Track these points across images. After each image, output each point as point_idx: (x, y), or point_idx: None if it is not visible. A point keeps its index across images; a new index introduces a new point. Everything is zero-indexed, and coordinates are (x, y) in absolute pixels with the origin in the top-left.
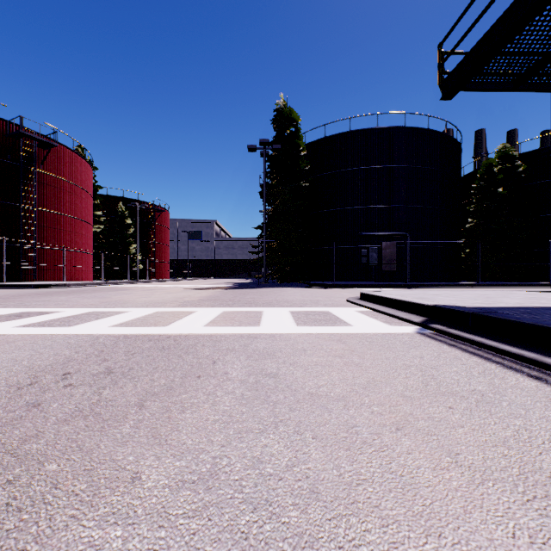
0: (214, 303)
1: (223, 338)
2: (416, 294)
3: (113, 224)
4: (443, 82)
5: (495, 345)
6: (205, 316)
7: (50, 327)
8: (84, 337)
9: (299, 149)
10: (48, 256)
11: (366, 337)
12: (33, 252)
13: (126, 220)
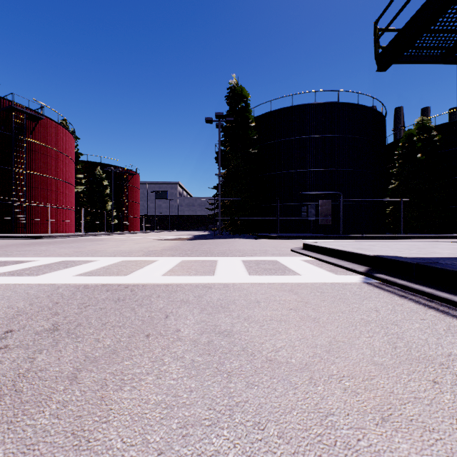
0: (175, 252)
1: (178, 288)
2: (353, 245)
3: (92, 185)
4: (379, 55)
5: (449, 297)
6: (165, 265)
7: (18, 276)
8: (46, 286)
9: (248, 121)
10: (36, 212)
11: (316, 286)
12: (23, 209)
13: (103, 182)
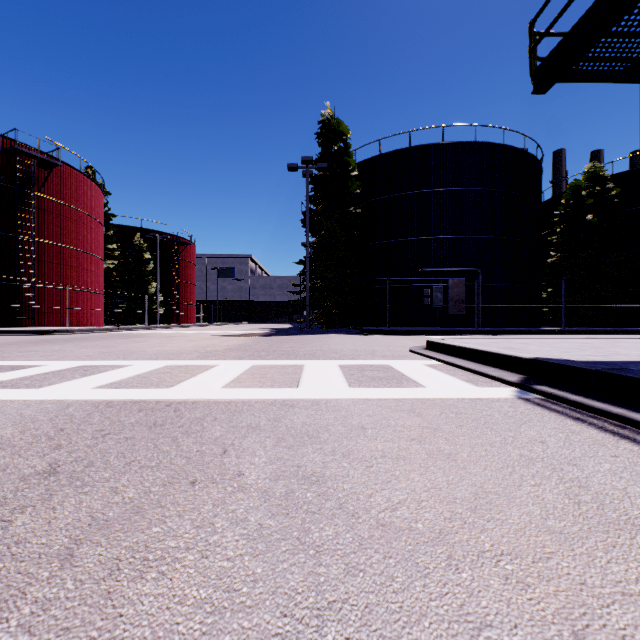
0: (243, 354)
1: (245, 407)
2: (499, 343)
3: (129, 259)
4: (536, 70)
5: None
6: (227, 372)
7: (12, 389)
8: (50, 404)
9: (348, 168)
10: (50, 296)
11: (448, 404)
12: (31, 292)
13: (144, 255)
